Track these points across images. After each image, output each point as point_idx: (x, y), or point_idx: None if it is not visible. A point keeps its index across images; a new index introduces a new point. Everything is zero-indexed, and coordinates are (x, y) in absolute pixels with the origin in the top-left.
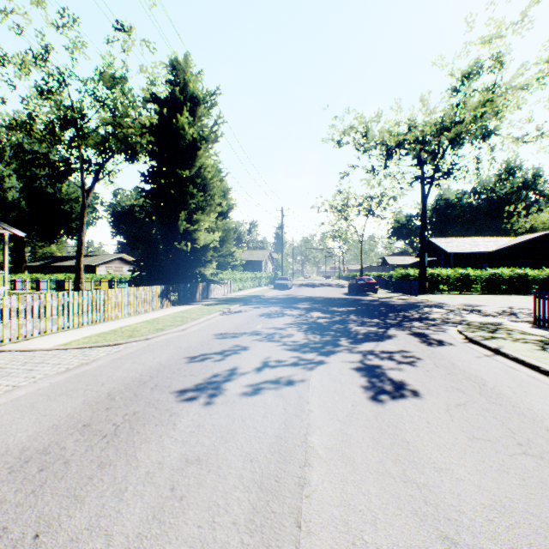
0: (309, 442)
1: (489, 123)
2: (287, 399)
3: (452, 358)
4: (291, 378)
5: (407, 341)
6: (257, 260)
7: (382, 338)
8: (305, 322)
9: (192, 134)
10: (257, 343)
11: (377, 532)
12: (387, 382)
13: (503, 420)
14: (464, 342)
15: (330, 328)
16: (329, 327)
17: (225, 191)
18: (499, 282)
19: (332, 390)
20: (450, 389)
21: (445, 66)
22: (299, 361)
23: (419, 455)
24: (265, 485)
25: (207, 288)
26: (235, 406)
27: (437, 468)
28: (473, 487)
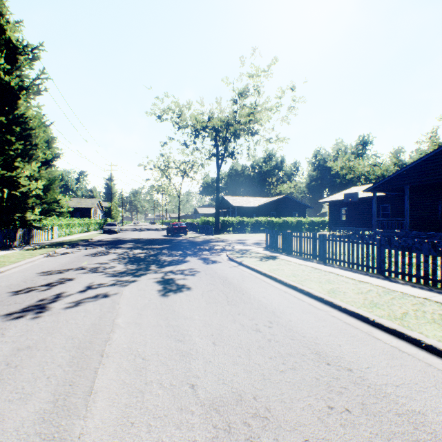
0: (116, 322)
1: (254, 126)
2: (104, 304)
3: (217, 270)
4: (109, 293)
5: (195, 263)
6: (86, 207)
7: (180, 263)
8: (127, 257)
9: (9, 81)
10: (83, 275)
11: (146, 346)
12: (174, 286)
13: (226, 294)
14: (227, 261)
15: (146, 260)
16: (146, 259)
17: (49, 140)
18: (260, 225)
19: (138, 295)
20: (208, 284)
21: (229, 84)
22: (117, 282)
23: (179, 315)
24: (82, 346)
25: (28, 234)
26: (60, 315)
27: (186, 318)
28: (199, 321)
